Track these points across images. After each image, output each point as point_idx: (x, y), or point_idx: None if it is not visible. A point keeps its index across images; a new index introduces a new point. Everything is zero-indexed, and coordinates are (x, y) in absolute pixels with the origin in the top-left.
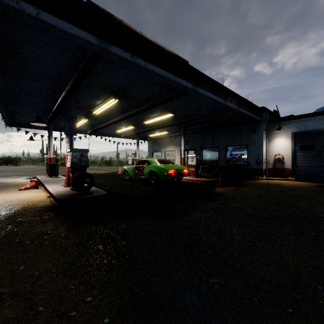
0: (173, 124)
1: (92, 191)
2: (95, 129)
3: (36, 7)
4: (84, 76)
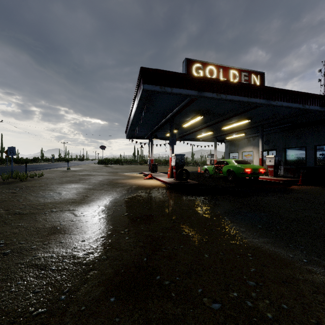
0: (250, 127)
1: (188, 181)
2: (180, 136)
3: (171, 87)
4: (184, 108)
